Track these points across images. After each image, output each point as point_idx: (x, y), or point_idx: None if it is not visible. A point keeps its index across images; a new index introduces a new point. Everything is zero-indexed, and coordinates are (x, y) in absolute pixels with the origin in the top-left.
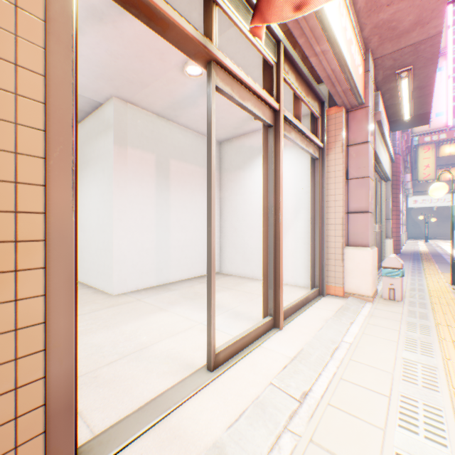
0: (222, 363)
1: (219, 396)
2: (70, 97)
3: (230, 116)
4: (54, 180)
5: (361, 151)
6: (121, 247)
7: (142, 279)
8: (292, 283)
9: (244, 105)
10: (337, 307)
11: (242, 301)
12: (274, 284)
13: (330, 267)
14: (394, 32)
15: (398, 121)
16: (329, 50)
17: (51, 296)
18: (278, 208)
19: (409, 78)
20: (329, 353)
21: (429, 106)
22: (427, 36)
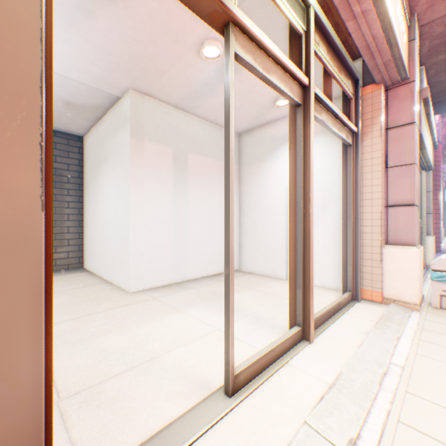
0: (243, 386)
1: (239, 434)
2: (36, 46)
3: (250, 104)
4: (13, 159)
5: (404, 134)
6: (138, 243)
7: (159, 276)
8: (319, 284)
9: (269, 78)
10: (376, 316)
11: (263, 303)
12: (302, 289)
13: (365, 268)
14: None
15: (443, 101)
16: (371, 9)
17: (8, 318)
18: (307, 201)
19: None
20: (376, 380)
21: None
22: None
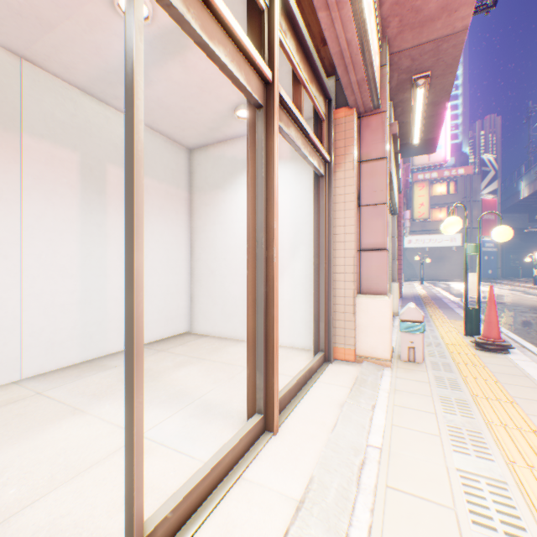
0: None
1: None
2: None
3: (203, 108)
4: None
5: (377, 170)
6: (8, 304)
7: (53, 354)
8: (289, 344)
9: (213, 48)
10: (350, 379)
11: (217, 380)
12: (265, 362)
13: (338, 323)
14: (418, 16)
15: (406, 145)
16: (347, 2)
17: None
18: (271, 240)
19: (426, 89)
20: (354, 478)
21: (439, 130)
22: (452, 31)
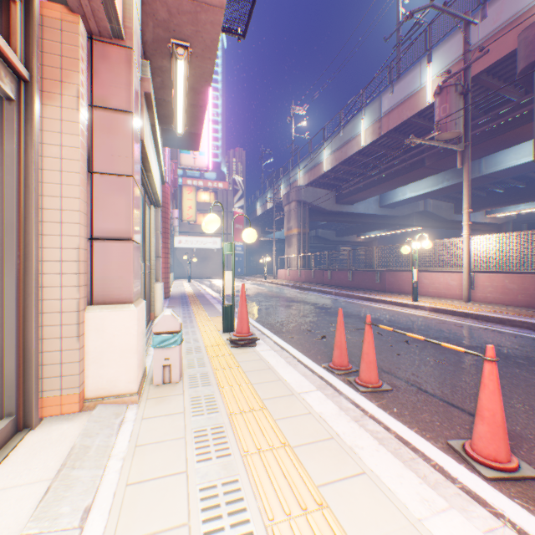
0: None
1: None
2: None
3: None
4: None
5: (120, 126)
6: None
7: None
8: None
9: None
10: (61, 456)
11: None
12: None
13: (51, 356)
14: None
15: (171, 132)
16: None
17: None
18: None
19: (187, 65)
20: None
21: (202, 126)
22: (212, 0)
